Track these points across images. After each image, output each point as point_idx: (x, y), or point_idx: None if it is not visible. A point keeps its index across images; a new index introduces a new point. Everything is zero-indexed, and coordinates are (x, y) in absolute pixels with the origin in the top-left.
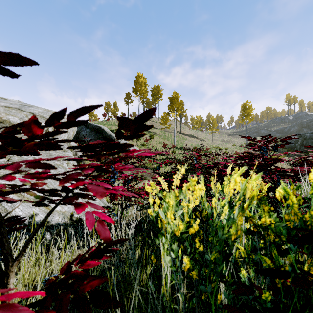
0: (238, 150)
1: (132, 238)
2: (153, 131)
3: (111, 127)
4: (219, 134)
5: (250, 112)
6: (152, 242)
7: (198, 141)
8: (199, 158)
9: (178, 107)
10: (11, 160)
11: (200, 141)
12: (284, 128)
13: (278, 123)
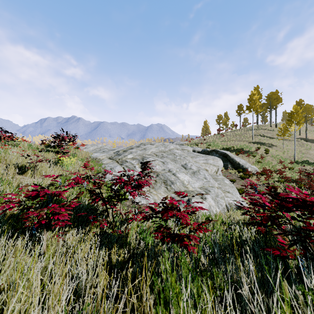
0: None
1: None
2: (269, 142)
3: (227, 143)
4: None
5: None
6: None
7: None
8: None
9: (299, 122)
10: (224, 189)
11: None
12: None
13: None
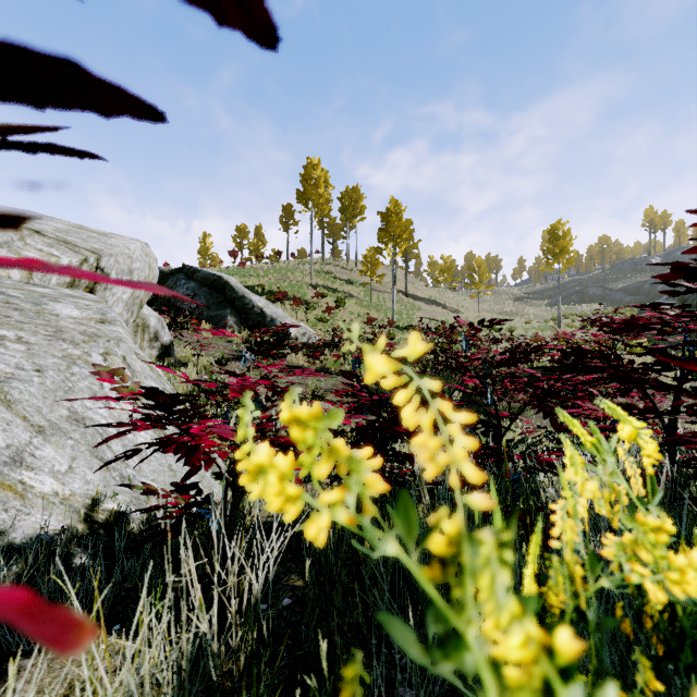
0: (539, 334)
1: (274, 583)
2: (345, 290)
3: (249, 280)
4: (493, 297)
5: (567, 245)
6: (328, 689)
7: (446, 312)
8: (475, 335)
9: (402, 235)
10: None
11: (450, 313)
12: (642, 283)
13: (626, 273)
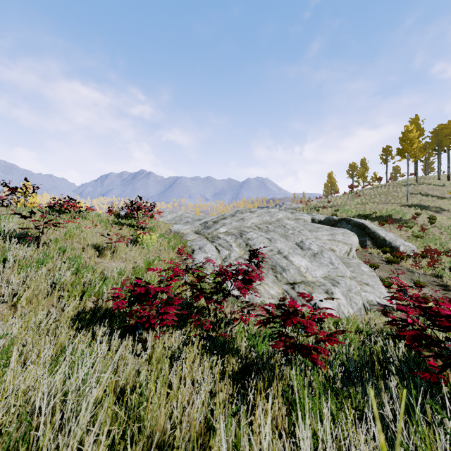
0: None
1: None
2: (436, 205)
3: (365, 206)
4: None
5: None
6: None
7: None
8: None
9: None
10: (361, 279)
11: None
12: None
13: None
